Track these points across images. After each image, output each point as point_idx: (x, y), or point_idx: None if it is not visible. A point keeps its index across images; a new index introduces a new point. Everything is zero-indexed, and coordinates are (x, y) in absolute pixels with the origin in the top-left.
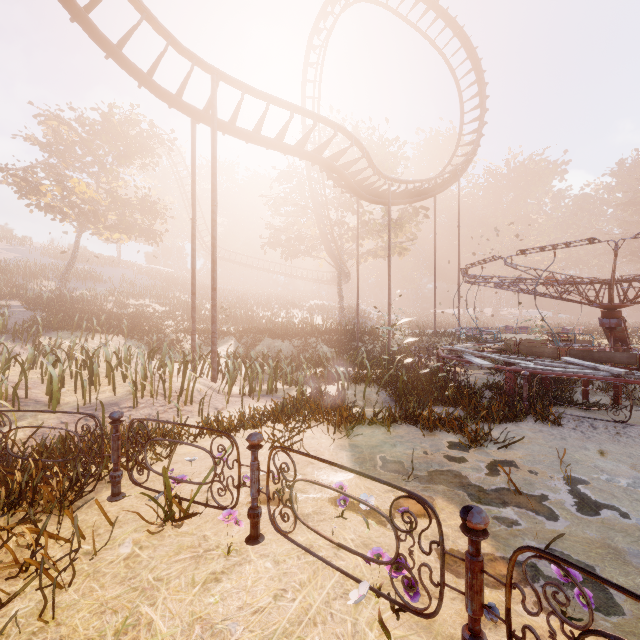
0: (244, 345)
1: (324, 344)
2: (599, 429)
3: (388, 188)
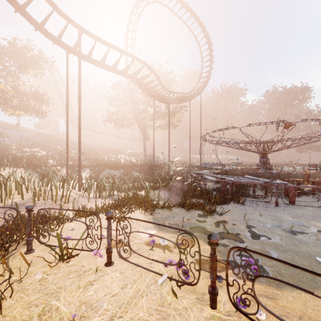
0: (94, 173)
1: (137, 171)
2: (259, 205)
3: (168, 95)
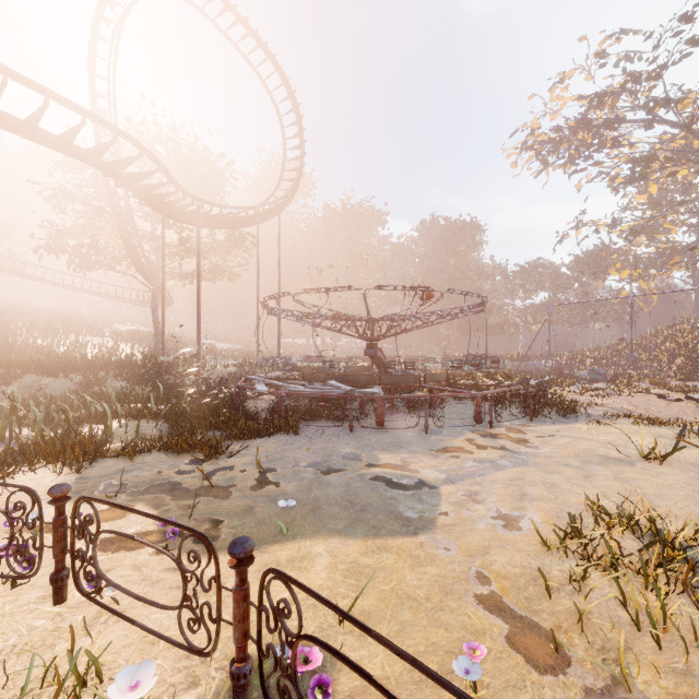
0: None
1: (118, 379)
2: (325, 434)
3: (198, 209)
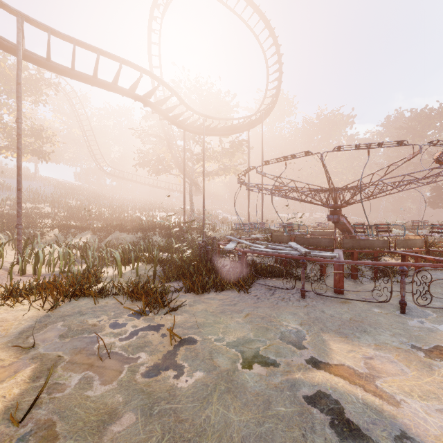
0: (99, 237)
1: (159, 236)
2: (274, 295)
3: (202, 122)
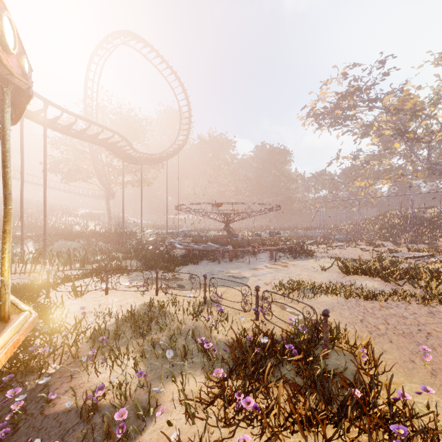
0: (41, 245)
1: (102, 242)
2: (208, 264)
3: (141, 158)
